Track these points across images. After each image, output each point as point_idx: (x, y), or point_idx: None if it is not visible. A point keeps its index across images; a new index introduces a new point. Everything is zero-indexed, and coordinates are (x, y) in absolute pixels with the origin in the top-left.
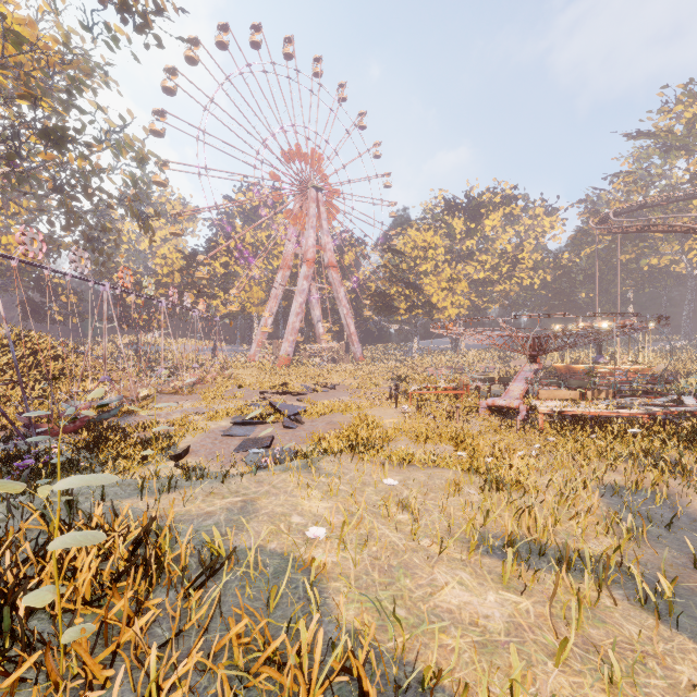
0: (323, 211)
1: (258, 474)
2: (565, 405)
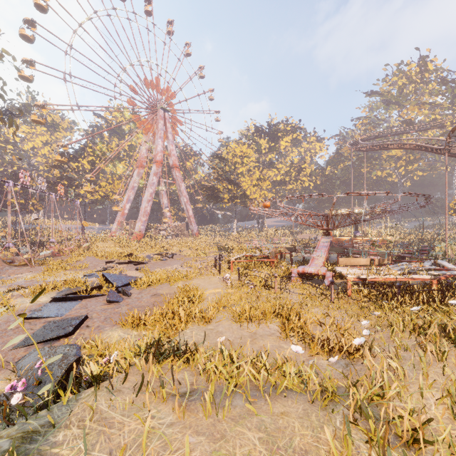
0: (169, 127)
1: None
2: (369, 273)
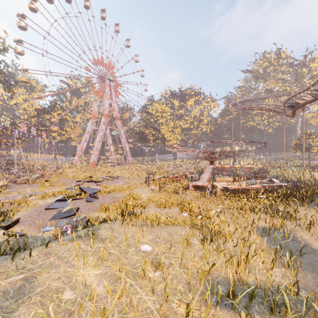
0: (113, 91)
1: (50, 245)
2: (229, 184)
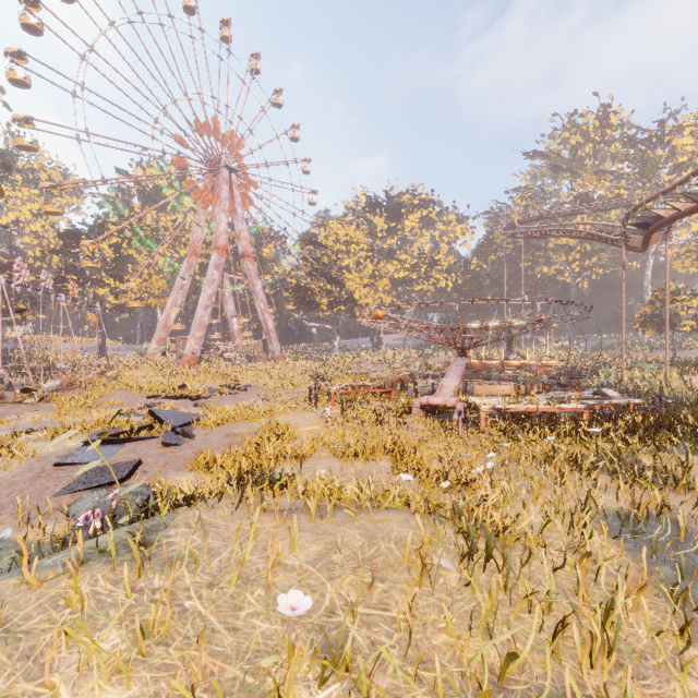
0: (238, 195)
1: None
2: (508, 402)
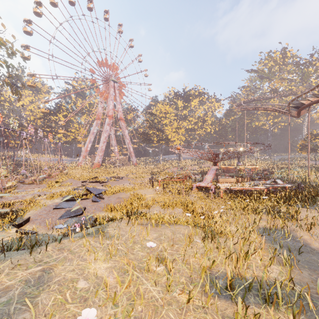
0: (117, 92)
1: (62, 241)
2: (232, 185)
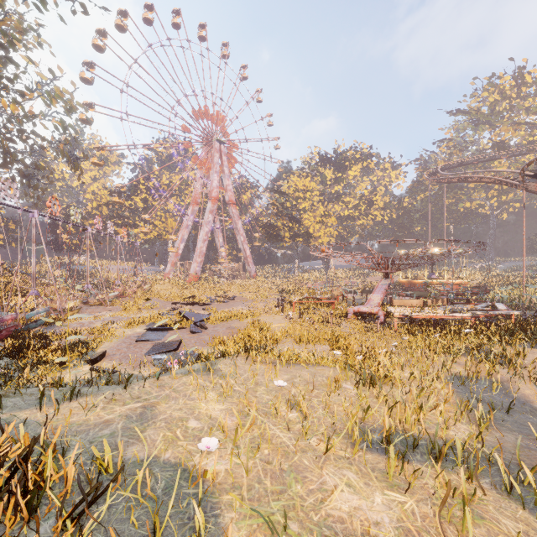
0: (225, 160)
1: (161, 378)
2: (414, 311)
